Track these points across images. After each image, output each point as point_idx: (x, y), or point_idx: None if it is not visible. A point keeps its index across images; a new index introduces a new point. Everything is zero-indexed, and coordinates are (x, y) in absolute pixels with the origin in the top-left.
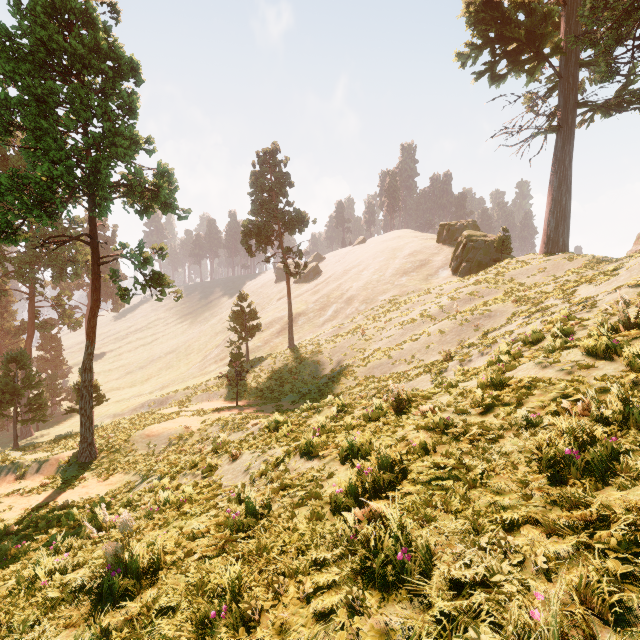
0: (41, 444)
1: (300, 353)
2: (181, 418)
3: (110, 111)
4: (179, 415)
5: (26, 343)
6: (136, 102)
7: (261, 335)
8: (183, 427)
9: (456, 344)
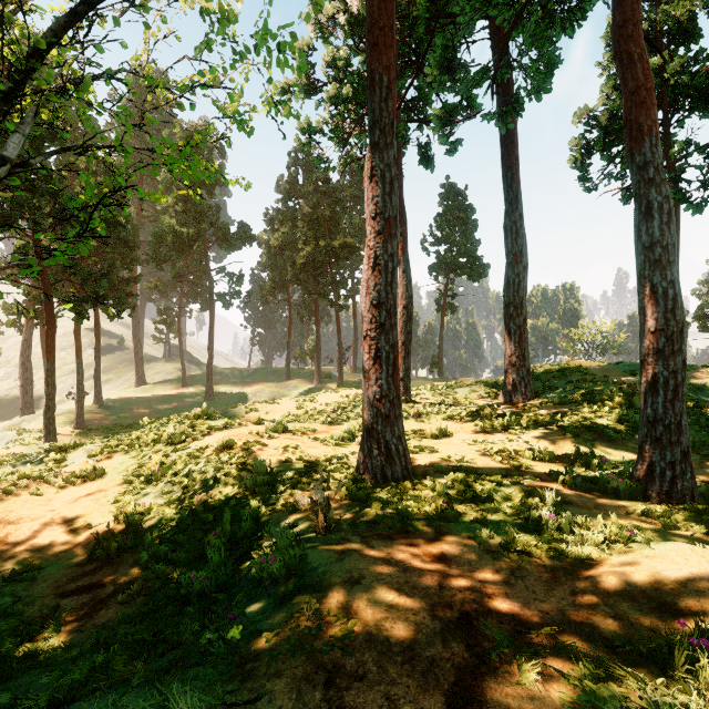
0: None
1: None
2: None
3: None
4: None
5: None
6: None
7: None
8: None
9: None
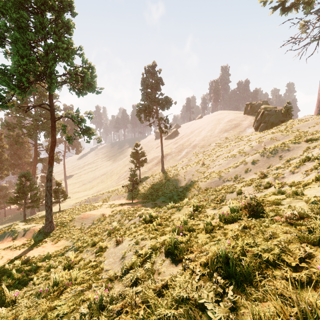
0: (35, 219)
1: (167, 174)
2: (101, 208)
3: (57, 31)
4: (101, 207)
5: (33, 168)
6: (70, 23)
7: (147, 165)
8: (101, 214)
9: (266, 168)
